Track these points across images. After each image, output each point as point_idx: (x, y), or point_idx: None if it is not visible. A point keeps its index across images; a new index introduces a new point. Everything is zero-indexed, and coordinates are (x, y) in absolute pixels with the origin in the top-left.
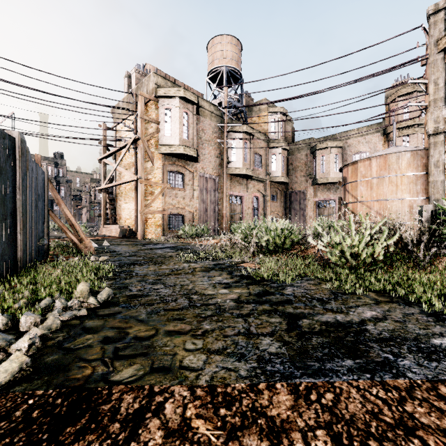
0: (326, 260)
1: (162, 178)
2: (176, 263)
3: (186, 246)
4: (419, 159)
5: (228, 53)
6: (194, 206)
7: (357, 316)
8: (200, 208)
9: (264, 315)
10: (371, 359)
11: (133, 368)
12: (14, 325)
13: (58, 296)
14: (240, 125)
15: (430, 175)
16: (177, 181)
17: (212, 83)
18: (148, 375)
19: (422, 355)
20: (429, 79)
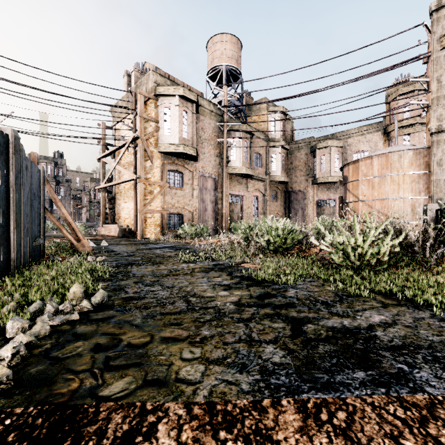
0: (329, 260)
1: (161, 177)
2: (175, 263)
3: (185, 246)
4: (422, 157)
5: (227, 52)
6: (193, 205)
7: (365, 321)
8: (199, 208)
9: (266, 319)
10: (384, 370)
11: (124, 381)
12: (1, 331)
13: (49, 299)
14: (239, 124)
15: (433, 173)
16: (176, 180)
17: (211, 82)
18: (140, 389)
19: (439, 366)
20: (432, 77)
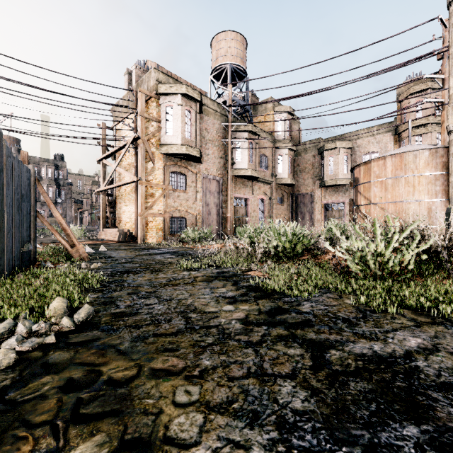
0: (344, 268)
1: (163, 179)
2: (175, 270)
3: (188, 251)
4: (439, 157)
5: (232, 50)
6: (197, 209)
7: (400, 346)
8: (203, 211)
9: (280, 343)
10: (443, 423)
11: (94, 442)
12: None
13: (23, 316)
14: (245, 124)
15: (451, 174)
16: (179, 183)
17: (216, 81)
18: None
19: None
20: (450, 71)
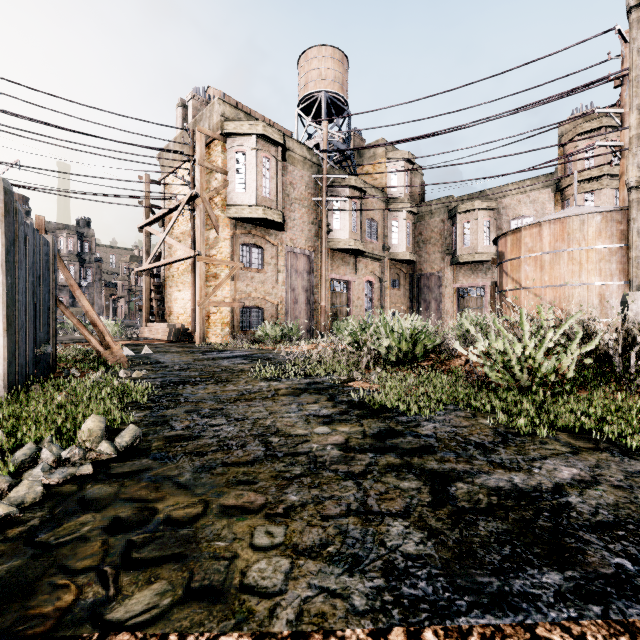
0: (481, 377)
1: (231, 254)
2: (249, 381)
3: (266, 354)
4: (615, 224)
5: (328, 72)
6: (278, 295)
7: (548, 477)
8: (287, 298)
9: (390, 474)
10: (593, 569)
11: (153, 591)
12: None
13: (48, 440)
14: (345, 176)
15: (631, 248)
16: (253, 259)
17: (305, 116)
18: (178, 606)
19: None
20: (630, 105)
